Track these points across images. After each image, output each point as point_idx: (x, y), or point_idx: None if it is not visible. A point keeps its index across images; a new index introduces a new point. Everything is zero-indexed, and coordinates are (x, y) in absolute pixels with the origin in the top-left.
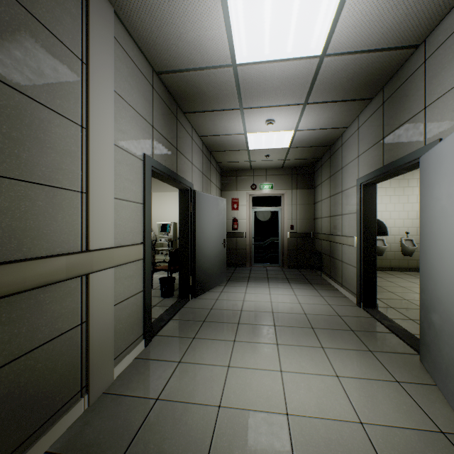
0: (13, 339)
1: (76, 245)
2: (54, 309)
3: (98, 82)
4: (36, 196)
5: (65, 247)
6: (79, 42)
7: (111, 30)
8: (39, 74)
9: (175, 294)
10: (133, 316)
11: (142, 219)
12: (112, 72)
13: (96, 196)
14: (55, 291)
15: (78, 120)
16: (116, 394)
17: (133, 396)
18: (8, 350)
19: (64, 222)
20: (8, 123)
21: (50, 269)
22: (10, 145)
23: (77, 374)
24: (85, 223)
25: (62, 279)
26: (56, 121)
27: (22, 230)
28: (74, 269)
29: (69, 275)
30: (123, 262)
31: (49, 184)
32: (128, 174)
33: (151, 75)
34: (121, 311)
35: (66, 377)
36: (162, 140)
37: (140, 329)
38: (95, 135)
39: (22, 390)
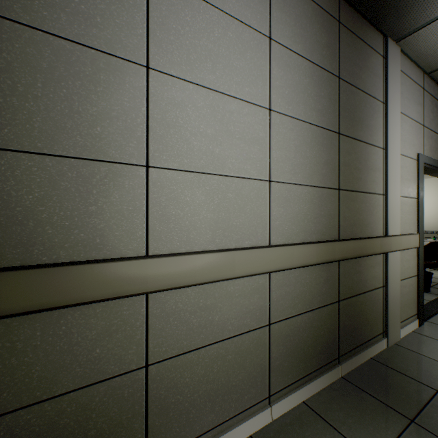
0: (359, 282)
1: (380, 231)
2: (372, 271)
3: (391, 112)
4: (365, 200)
5: (376, 232)
6: (381, 91)
7: (398, 66)
8: (366, 126)
9: (431, 291)
10: (409, 295)
11: (415, 212)
12: (398, 98)
13: (390, 196)
14: (372, 260)
15: (381, 145)
16: (408, 349)
17: (426, 356)
18: (357, 287)
19: (375, 216)
20: (357, 161)
21: (373, 245)
22: (358, 173)
23: (380, 320)
24: (384, 216)
25: (378, 253)
26: (372, 151)
27: (361, 221)
28: (382, 248)
29: (380, 251)
30: (406, 247)
31: (370, 192)
32: (406, 175)
33: (421, 79)
34: (402, 287)
35: (376, 318)
36: (430, 134)
37: (413, 308)
38: (390, 152)
39: (361, 313)
